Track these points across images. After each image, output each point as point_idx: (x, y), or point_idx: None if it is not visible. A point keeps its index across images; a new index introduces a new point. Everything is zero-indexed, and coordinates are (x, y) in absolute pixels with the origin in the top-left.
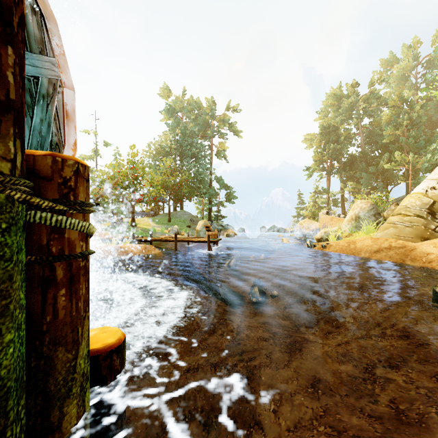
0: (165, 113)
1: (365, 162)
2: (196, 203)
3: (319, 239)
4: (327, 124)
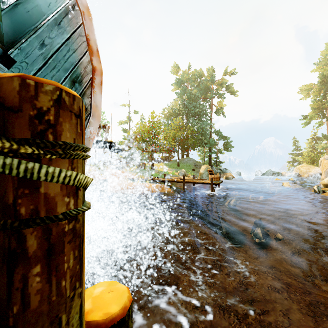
0: (175, 84)
1: None
2: (198, 152)
3: (327, 184)
4: (327, 72)
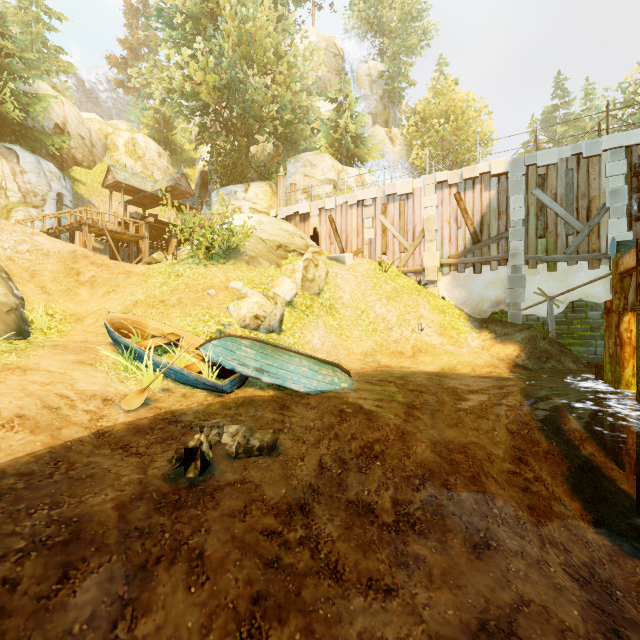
0: None
1: None
2: None
3: None
4: None
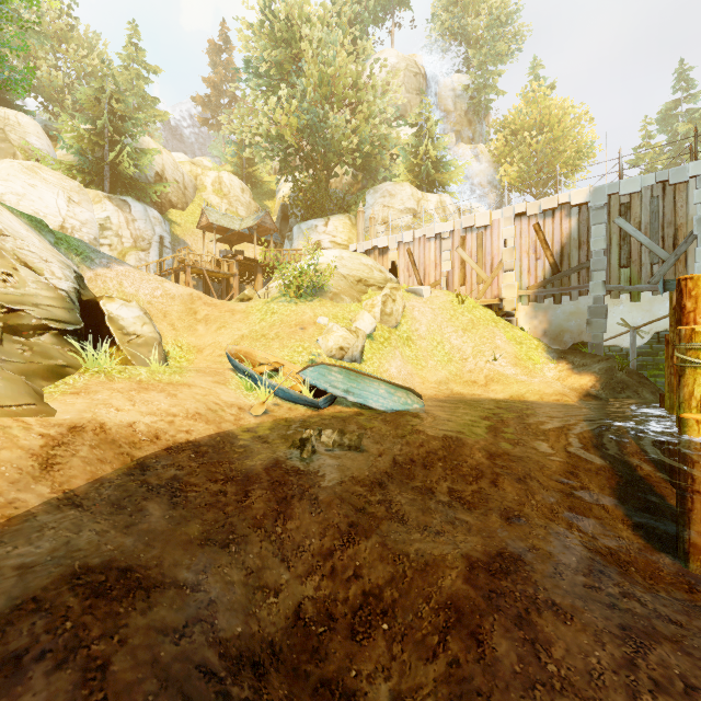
0: None
1: None
2: None
3: None
4: None
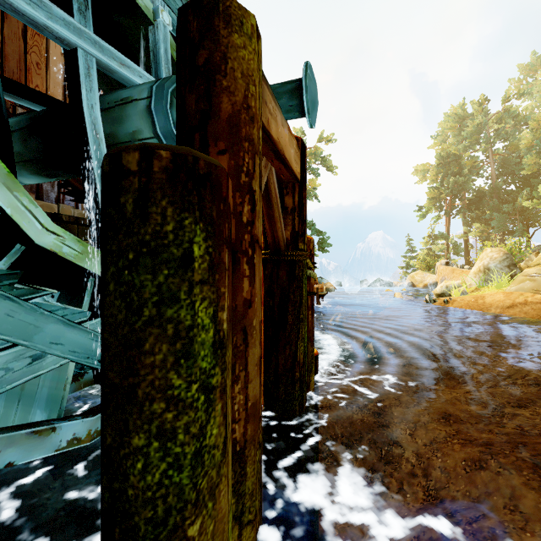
0: None
1: (497, 198)
2: None
3: (440, 294)
4: (446, 153)
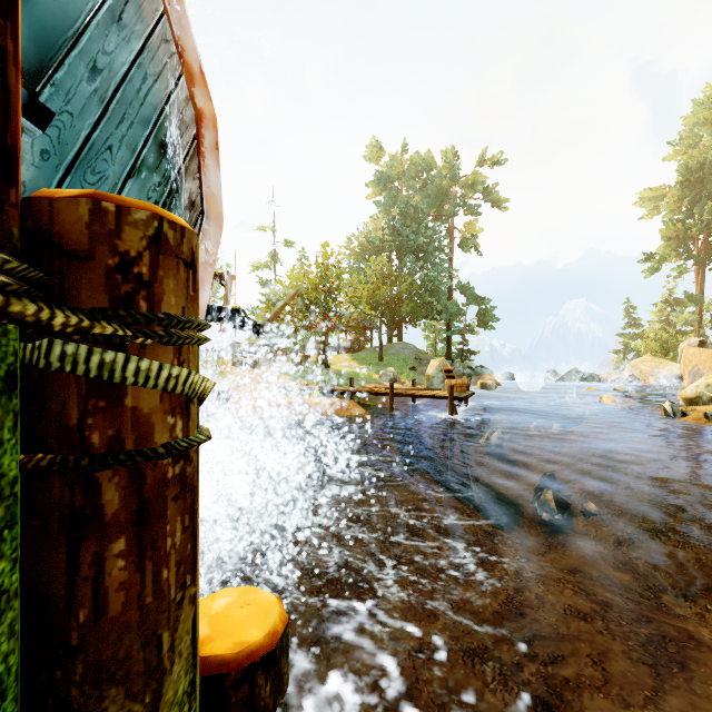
0: (374, 185)
1: None
2: (424, 330)
3: (693, 399)
4: (697, 162)
